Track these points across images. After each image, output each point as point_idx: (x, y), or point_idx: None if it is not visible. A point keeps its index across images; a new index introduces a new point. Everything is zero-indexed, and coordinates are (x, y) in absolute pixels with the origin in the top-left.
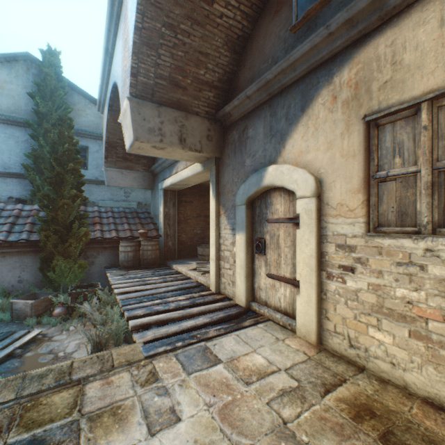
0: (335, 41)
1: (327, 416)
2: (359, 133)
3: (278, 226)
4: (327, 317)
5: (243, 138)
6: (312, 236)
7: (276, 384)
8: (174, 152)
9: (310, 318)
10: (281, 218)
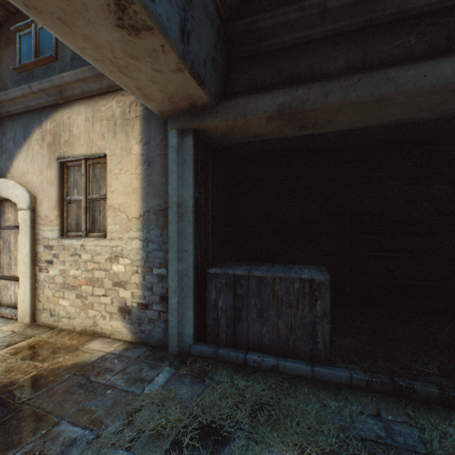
0: (40, 99)
1: None
2: (56, 169)
3: (10, 232)
4: (40, 300)
5: None
6: (28, 240)
7: None
8: None
9: (27, 304)
10: (12, 226)
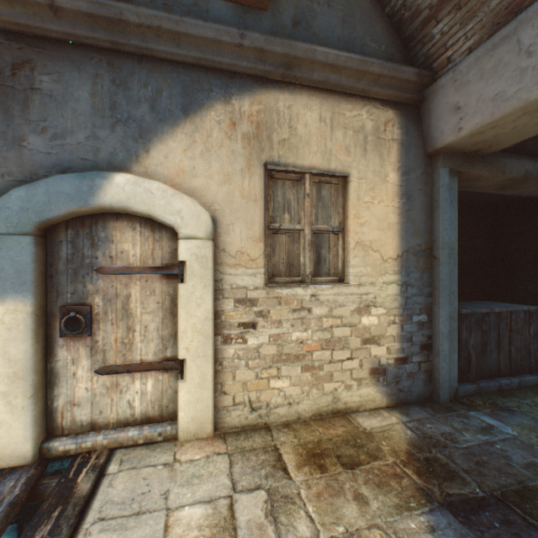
0: (242, 58)
1: (317, 490)
2: (262, 179)
3: (128, 280)
4: (224, 392)
5: (17, 81)
6: (209, 292)
7: (256, 516)
8: None
9: (205, 403)
10: (139, 267)
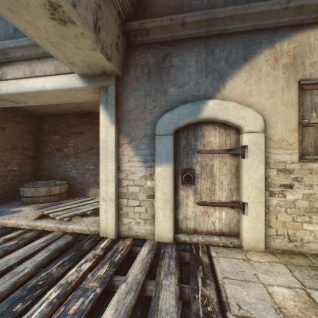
0: (284, 16)
1: None
2: (296, 91)
3: (212, 156)
4: (269, 226)
5: (164, 64)
6: (261, 164)
7: None
8: (74, 40)
9: (259, 230)
10: (218, 149)
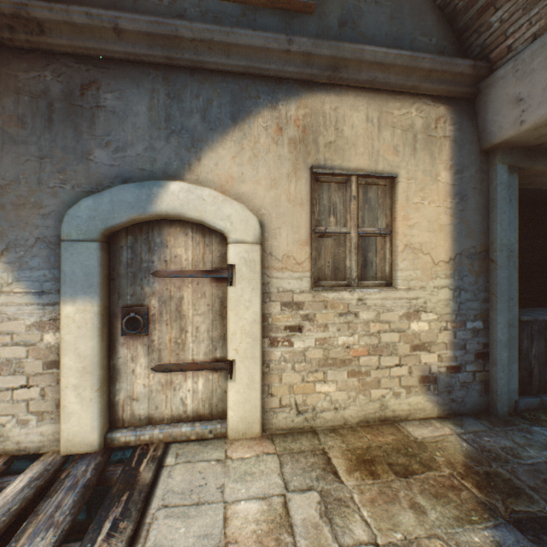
0: (289, 64)
1: (370, 495)
2: (308, 182)
3: (181, 283)
4: (271, 393)
5: (85, 101)
6: (256, 295)
7: (311, 516)
8: None
9: (253, 404)
10: (191, 270)
